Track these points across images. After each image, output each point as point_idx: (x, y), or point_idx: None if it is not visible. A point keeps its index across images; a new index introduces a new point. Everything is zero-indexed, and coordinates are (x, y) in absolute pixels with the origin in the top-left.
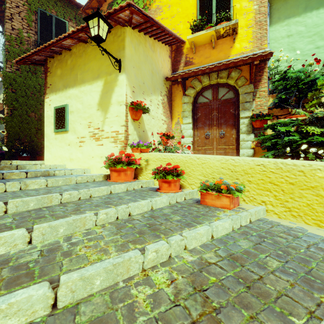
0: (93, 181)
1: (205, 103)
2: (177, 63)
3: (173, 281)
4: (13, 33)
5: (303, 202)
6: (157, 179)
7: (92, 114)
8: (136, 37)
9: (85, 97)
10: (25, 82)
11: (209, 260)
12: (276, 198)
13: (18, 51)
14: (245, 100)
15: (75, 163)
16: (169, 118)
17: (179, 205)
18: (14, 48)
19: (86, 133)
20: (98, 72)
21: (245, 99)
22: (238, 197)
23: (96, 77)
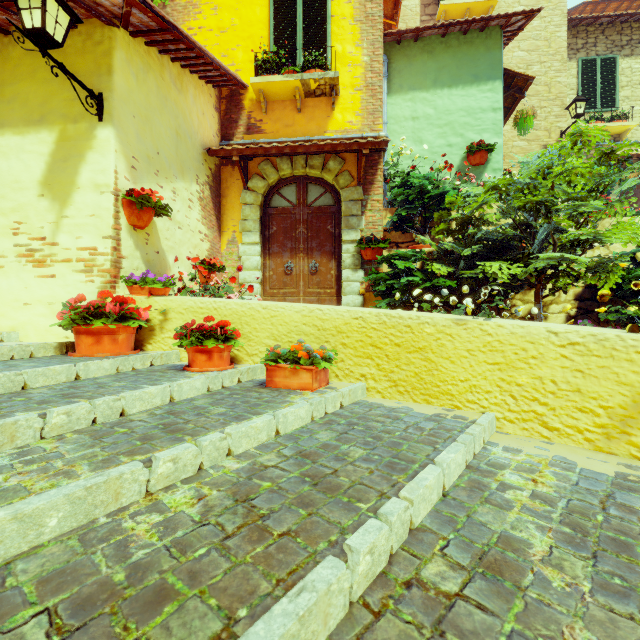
0: (29, 357)
1: (285, 209)
2: (231, 123)
3: (202, 499)
4: None
5: (411, 371)
6: (186, 347)
7: (24, 203)
8: (141, 55)
9: (4, 163)
10: None
11: (267, 463)
12: (379, 368)
13: None
14: (350, 213)
15: None
16: (215, 231)
17: (227, 391)
18: None
19: (8, 248)
20: (43, 110)
21: (351, 211)
22: (327, 371)
23: (36, 120)
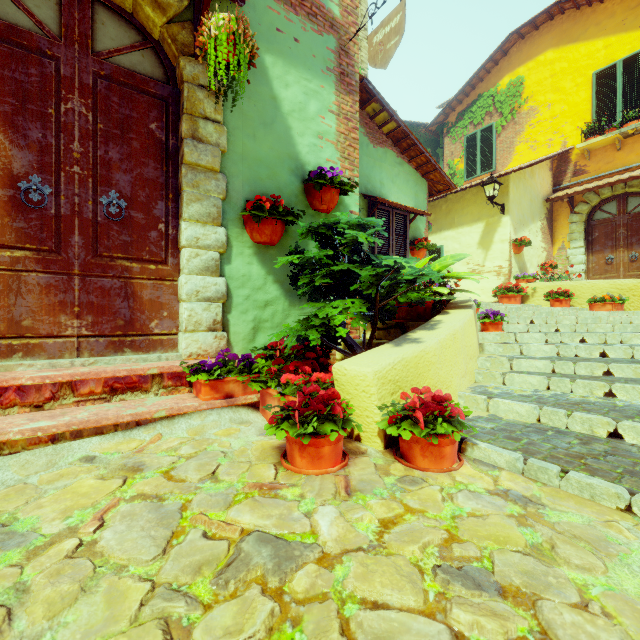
0: None
1: (606, 220)
2: (561, 174)
3: None
4: None
5: None
6: (549, 300)
7: (471, 252)
8: (517, 177)
9: (463, 238)
10: None
11: None
12: None
13: None
14: None
15: None
16: (549, 244)
17: None
18: None
19: (465, 270)
20: (479, 215)
21: None
22: (622, 306)
23: (476, 220)
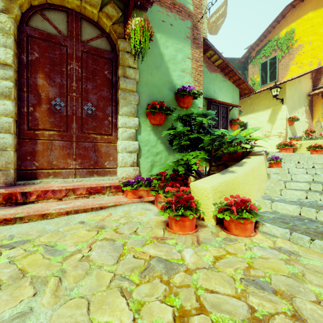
0: None
1: None
2: (317, 80)
3: None
4: None
5: None
6: (309, 150)
7: (264, 125)
8: (290, 83)
9: (259, 118)
10: None
11: None
12: None
13: None
14: None
15: None
16: (310, 119)
17: None
18: None
19: (260, 135)
20: (268, 105)
21: None
22: None
23: (266, 108)
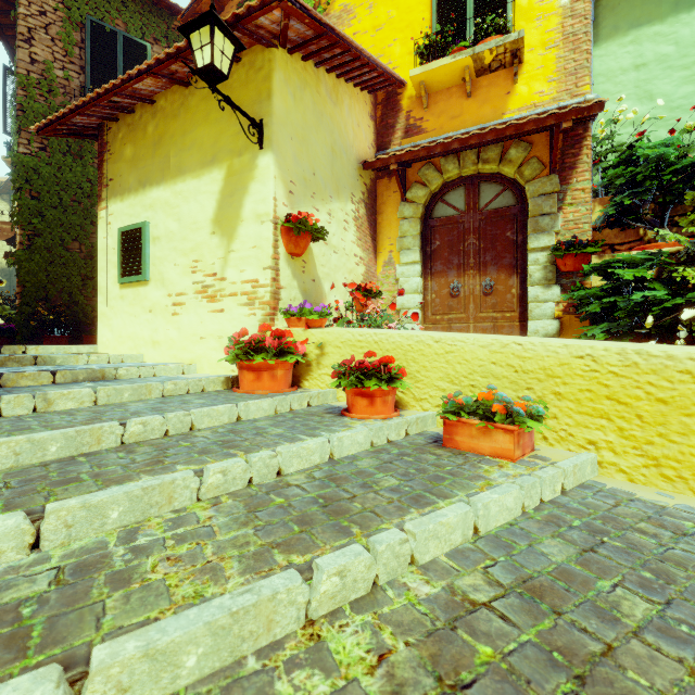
0: (201, 392)
1: (451, 218)
2: (388, 130)
3: (383, 657)
4: (34, 70)
5: (691, 446)
6: (344, 388)
7: (200, 242)
8: (298, 72)
9: (186, 207)
10: (59, 175)
11: (473, 595)
12: (624, 434)
13: (45, 109)
14: (540, 212)
15: (163, 351)
16: (370, 252)
17: (394, 448)
18: (35, 104)
19: (188, 286)
20: (214, 150)
21: (541, 209)
22: (532, 432)
23: (209, 161)
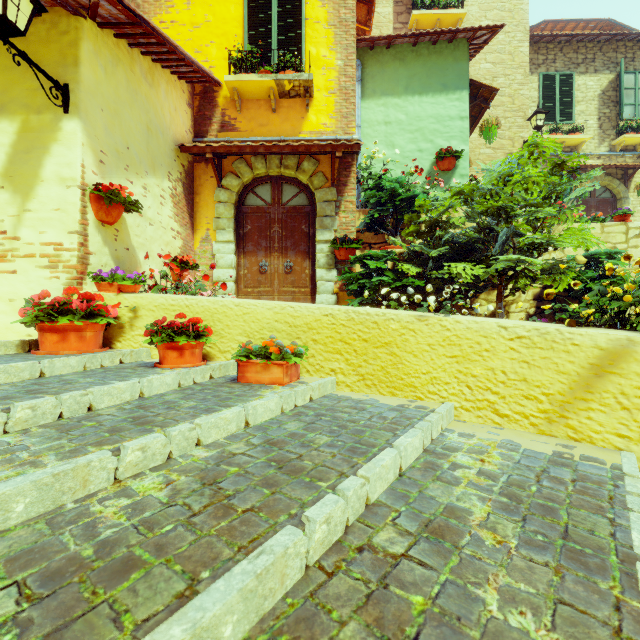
0: None
1: (260, 208)
2: (205, 120)
3: (170, 484)
4: None
5: (378, 365)
6: (156, 344)
7: None
8: (110, 47)
9: None
10: None
11: (235, 451)
12: (348, 363)
13: None
14: (324, 213)
15: None
16: (188, 228)
17: (198, 387)
18: None
19: None
20: (3, 99)
21: (325, 212)
22: (298, 366)
23: None
